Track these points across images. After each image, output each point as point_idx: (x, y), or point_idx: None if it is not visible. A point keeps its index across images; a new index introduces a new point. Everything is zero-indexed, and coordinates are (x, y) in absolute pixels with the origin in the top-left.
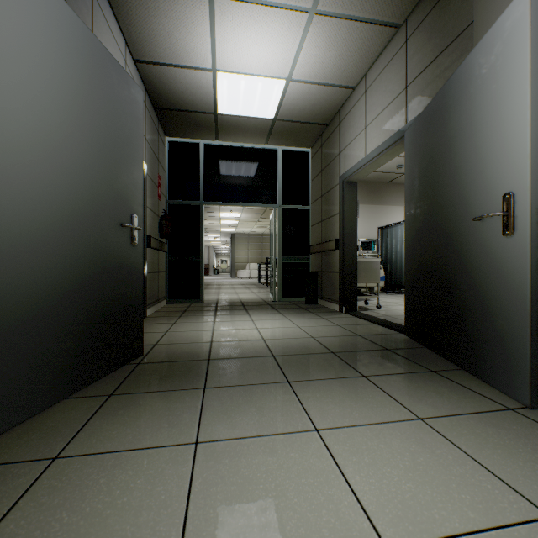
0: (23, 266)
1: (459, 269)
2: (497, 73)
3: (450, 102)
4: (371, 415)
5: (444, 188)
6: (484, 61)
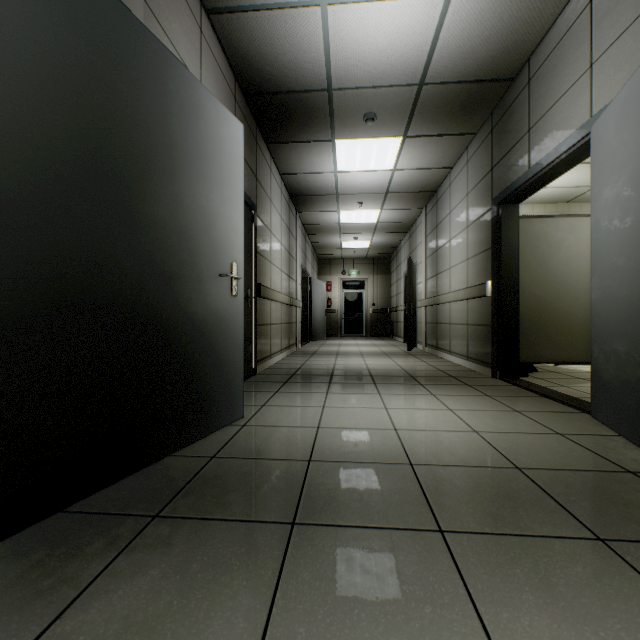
0: (632, 321)
1: (188, 323)
2: (226, 154)
3: (174, 90)
4: (351, 431)
5: (161, 200)
6: (216, 123)
